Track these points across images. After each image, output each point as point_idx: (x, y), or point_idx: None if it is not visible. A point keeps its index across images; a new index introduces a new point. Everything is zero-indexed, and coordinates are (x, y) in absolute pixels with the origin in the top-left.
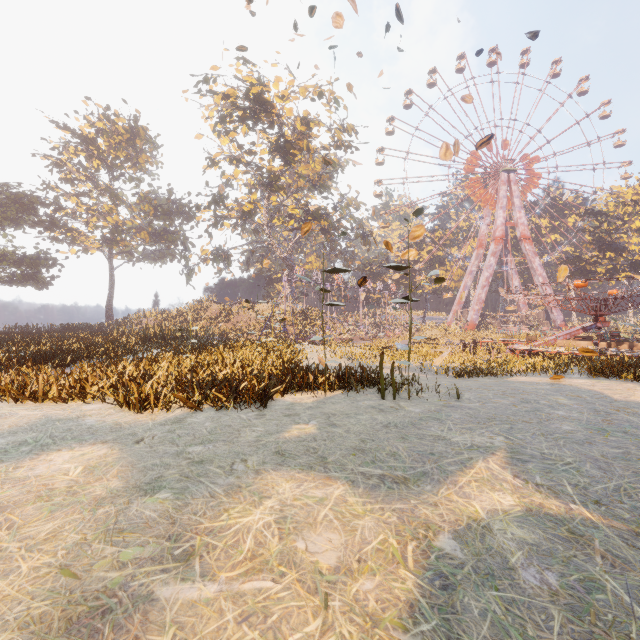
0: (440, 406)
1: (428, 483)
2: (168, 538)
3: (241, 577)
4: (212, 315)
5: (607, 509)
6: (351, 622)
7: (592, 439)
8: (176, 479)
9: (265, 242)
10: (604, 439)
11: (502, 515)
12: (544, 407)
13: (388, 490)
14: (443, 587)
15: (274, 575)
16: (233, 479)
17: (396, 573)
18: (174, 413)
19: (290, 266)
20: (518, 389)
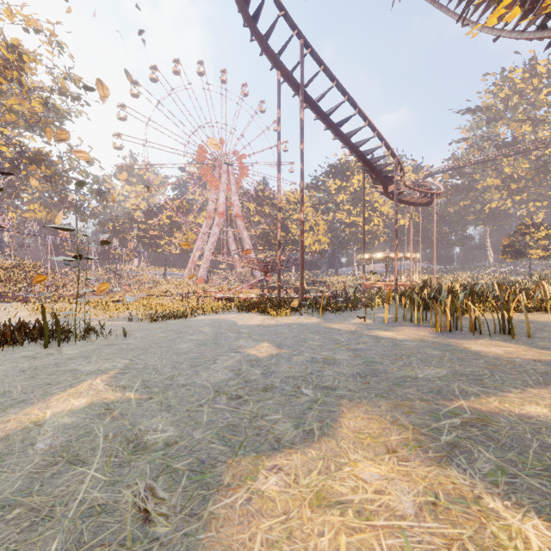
0: (102, 346)
1: (18, 407)
2: None
3: None
4: None
5: (148, 390)
6: None
7: (191, 350)
8: None
9: None
10: (198, 349)
11: (65, 413)
12: (186, 335)
13: None
14: None
15: None
16: None
17: None
18: None
19: None
20: (186, 325)
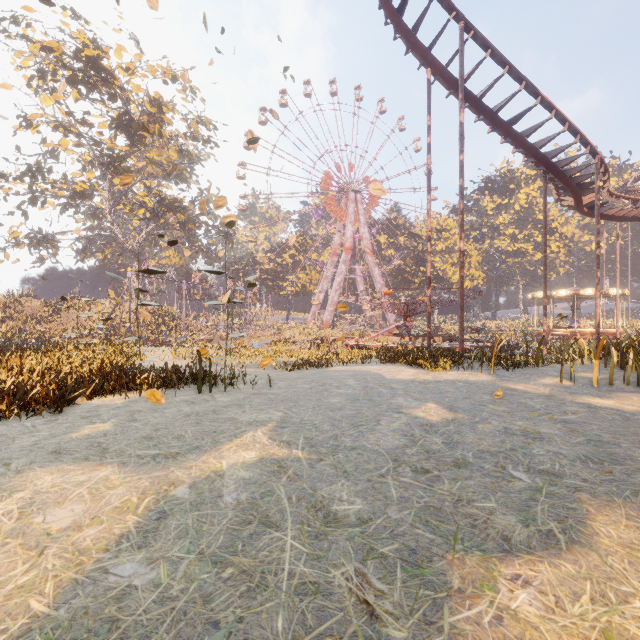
0: (250, 394)
1: (195, 454)
2: None
3: None
4: (28, 314)
5: (315, 449)
6: (60, 558)
7: (344, 407)
8: None
9: (107, 230)
10: (352, 406)
11: (239, 465)
12: (332, 388)
13: (155, 464)
14: (158, 519)
15: None
16: None
17: (123, 519)
18: None
19: (140, 260)
20: (327, 376)
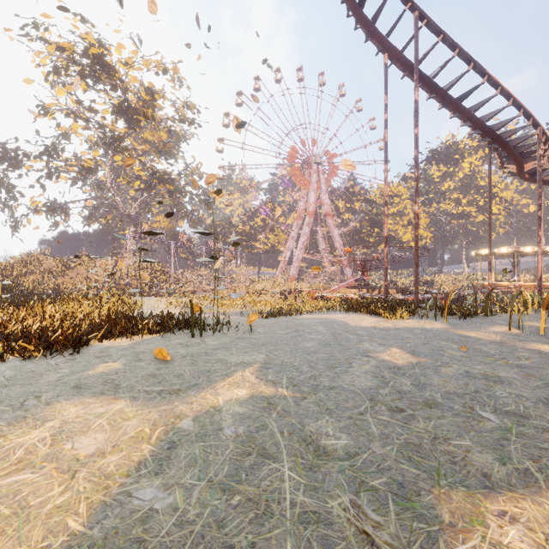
0: (234, 339)
1: (194, 390)
2: None
3: (2, 477)
4: (45, 269)
5: (298, 388)
6: (89, 482)
7: (318, 350)
8: None
9: (109, 199)
10: (325, 349)
11: (233, 401)
12: (305, 334)
13: (161, 399)
14: (169, 448)
15: (35, 469)
16: (20, 412)
17: (139, 447)
18: None
19: (136, 224)
20: (298, 323)
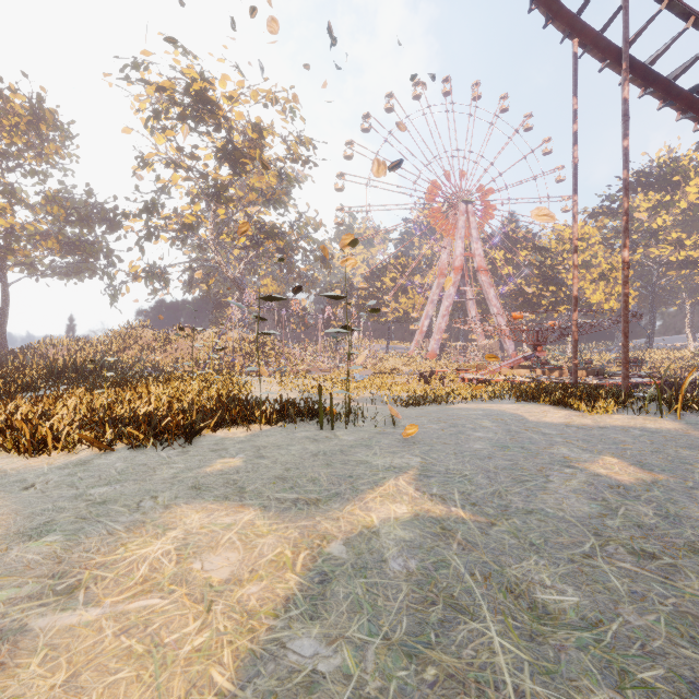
0: (374, 434)
1: (337, 502)
2: (51, 576)
3: (128, 599)
4: (144, 344)
5: (479, 508)
6: (229, 619)
7: (493, 455)
8: (70, 521)
9: (211, 260)
10: (503, 454)
11: (393, 521)
12: (467, 430)
13: (298, 511)
14: (321, 582)
15: (163, 593)
16: (138, 516)
17: (283, 577)
18: (78, 455)
19: (241, 289)
20: (453, 415)
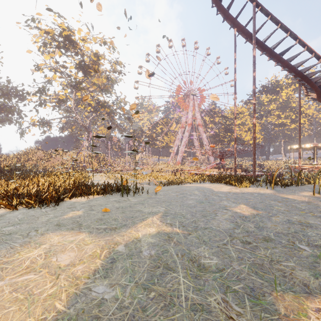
0: (146, 198)
1: (124, 228)
2: None
3: (18, 276)
4: (38, 157)
5: (185, 228)
6: (66, 281)
7: (196, 205)
8: None
9: (73, 117)
10: (200, 205)
11: (148, 235)
12: (187, 195)
13: (106, 233)
14: (111, 262)
15: (36, 272)
16: (27, 239)
17: (94, 261)
18: None
19: (88, 131)
20: (183, 189)
